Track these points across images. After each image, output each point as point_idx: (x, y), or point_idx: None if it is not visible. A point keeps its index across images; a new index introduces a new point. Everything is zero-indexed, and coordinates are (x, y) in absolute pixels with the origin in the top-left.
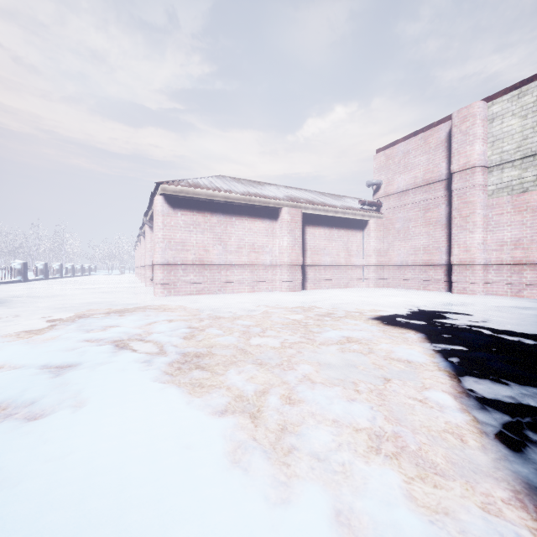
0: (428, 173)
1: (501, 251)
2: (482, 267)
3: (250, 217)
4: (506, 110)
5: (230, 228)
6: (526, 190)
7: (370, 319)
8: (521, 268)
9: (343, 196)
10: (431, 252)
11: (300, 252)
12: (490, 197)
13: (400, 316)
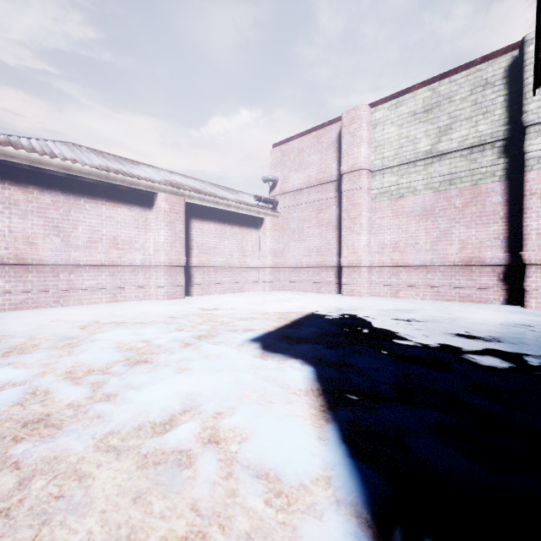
0: (321, 173)
1: (382, 253)
2: (368, 269)
3: (110, 201)
4: (386, 117)
5: (75, 213)
6: (402, 196)
7: (247, 342)
8: (398, 270)
9: (240, 191)
10: (324, 253)
11: (183, 250)
12: (374, 201)
13: (287, 333)
